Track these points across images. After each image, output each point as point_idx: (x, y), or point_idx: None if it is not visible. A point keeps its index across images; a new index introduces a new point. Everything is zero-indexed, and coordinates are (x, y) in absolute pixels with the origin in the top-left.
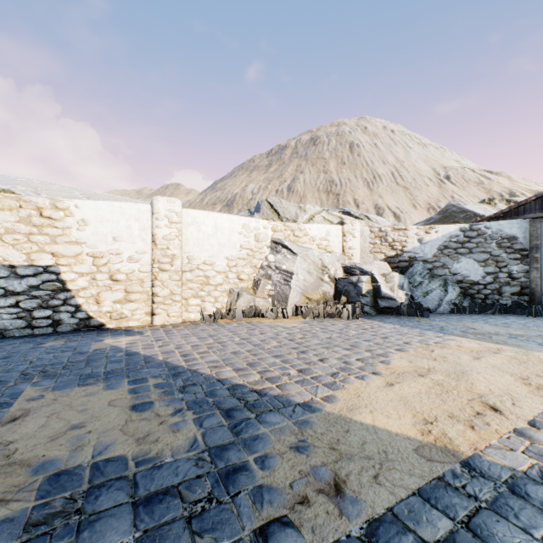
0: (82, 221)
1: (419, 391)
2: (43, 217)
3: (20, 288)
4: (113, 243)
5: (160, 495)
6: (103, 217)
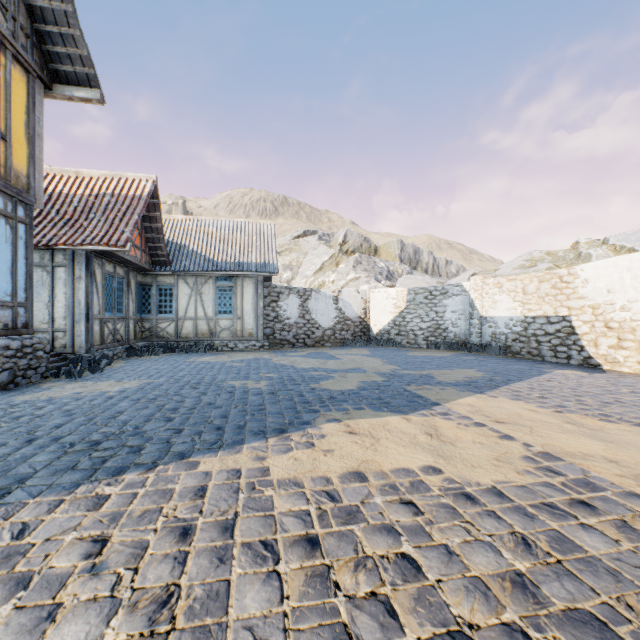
0: (584, 281)
1: (521, 413)
2: (562, 282)
3: (551, 331)
4: (606, 295)
5: (419, 379)
6: (598, 274)
